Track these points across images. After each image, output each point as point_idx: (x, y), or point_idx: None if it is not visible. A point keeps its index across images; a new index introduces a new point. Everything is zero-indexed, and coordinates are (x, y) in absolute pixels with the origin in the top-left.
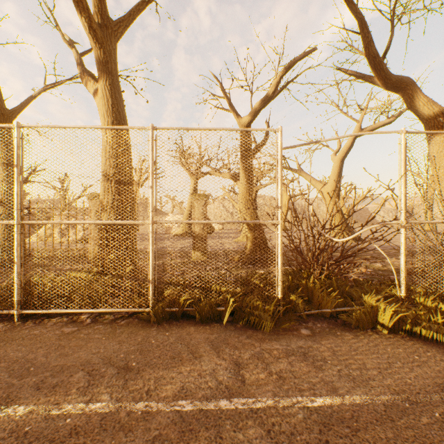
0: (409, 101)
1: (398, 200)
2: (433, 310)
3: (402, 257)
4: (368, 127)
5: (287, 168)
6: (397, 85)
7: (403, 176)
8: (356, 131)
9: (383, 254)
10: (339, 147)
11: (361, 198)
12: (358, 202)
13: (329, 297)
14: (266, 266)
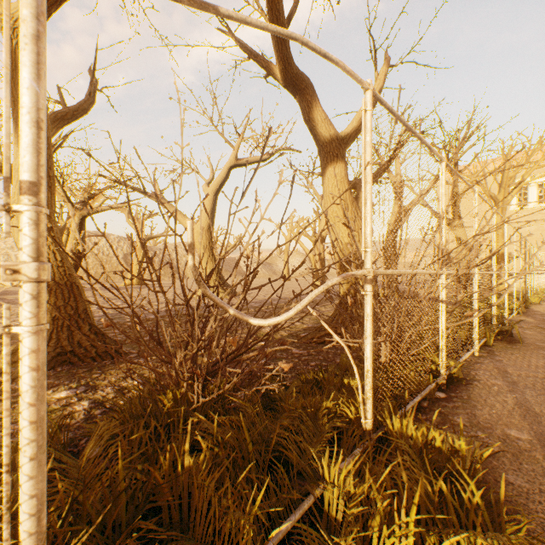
0: (308, 111)
1: (363, 226)
2: (422, 444)
3: (369, 344)
4: (245, 159)
5: (142, 192)
6: (297, 82)
7: (370, 178)
8: (233, 160)
9: (340, 341)
10: (213, 177)
11: (233, 246)
12: (229, 249)
13: (249, 515)
14: (82, 369)
